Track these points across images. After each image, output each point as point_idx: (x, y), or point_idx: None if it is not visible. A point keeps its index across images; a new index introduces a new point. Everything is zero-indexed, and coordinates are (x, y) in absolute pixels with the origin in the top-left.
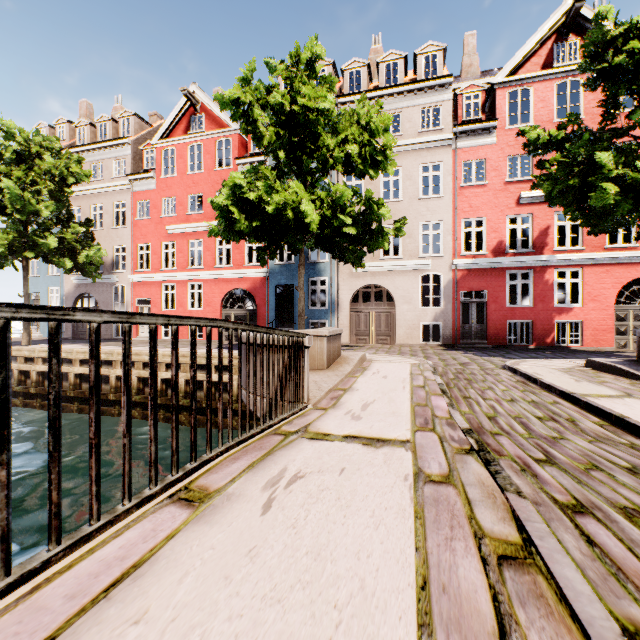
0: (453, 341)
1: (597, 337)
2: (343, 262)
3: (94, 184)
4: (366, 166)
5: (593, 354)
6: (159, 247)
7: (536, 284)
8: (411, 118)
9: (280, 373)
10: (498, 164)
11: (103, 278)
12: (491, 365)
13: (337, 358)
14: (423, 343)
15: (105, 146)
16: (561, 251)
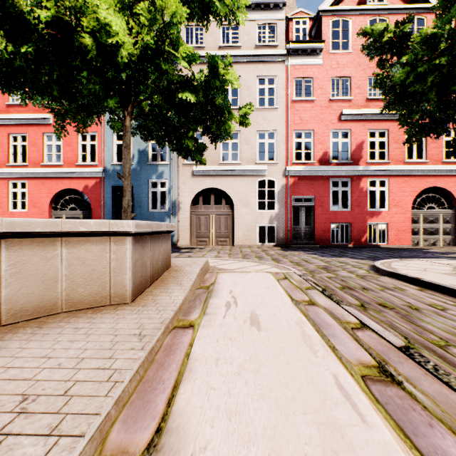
0: (286, 241)
1: (399, 236)
2: (182, 156)
3: None
4: None
5: (411, 251)
6: None
7: (354, 191)
8: (249, 31)
9: None
10: (324, 83)
11: None
12: (359, 269)
13: (163, 272)
14: (260, 244)
15: None
16: (373, 163)
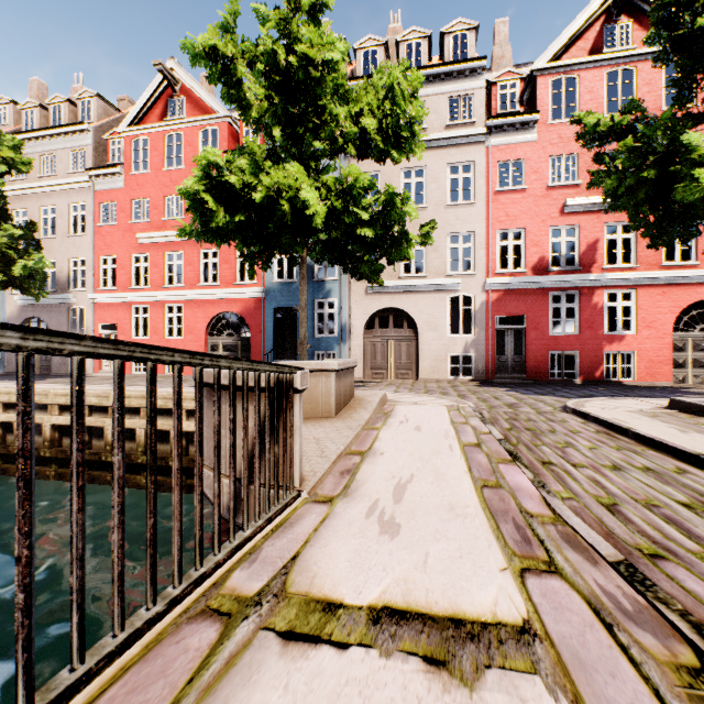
0: (487, 375)
1: (652, 370)
2: (356, 278)
3: (44, 180)
4: (388, 145)
5: (655, 390)
6: (128, 260)
7: (583, 308)
8: (437, 108)
9: (252, 435)
10: (539, 165)
11: (56, 298)
12: (547, 407)
13: (349, 400)
14: (451, 378)
15: (58, 133)
16: (612, 269)
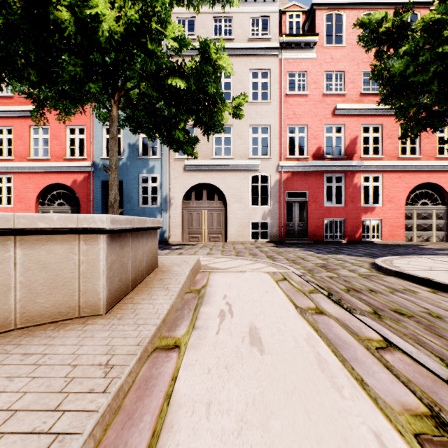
0: (279, 238)
1: (393, 232)
2: (173, 149)
3: None
4: None
5: (406, 248)
6: None
7: (347, 186)
8: (242, 24)
9: None
10: (317, 77)
11: None
12: (360, 268)
13: (148, 273)
14: (253, 240)
15: None
16: (366, 158)
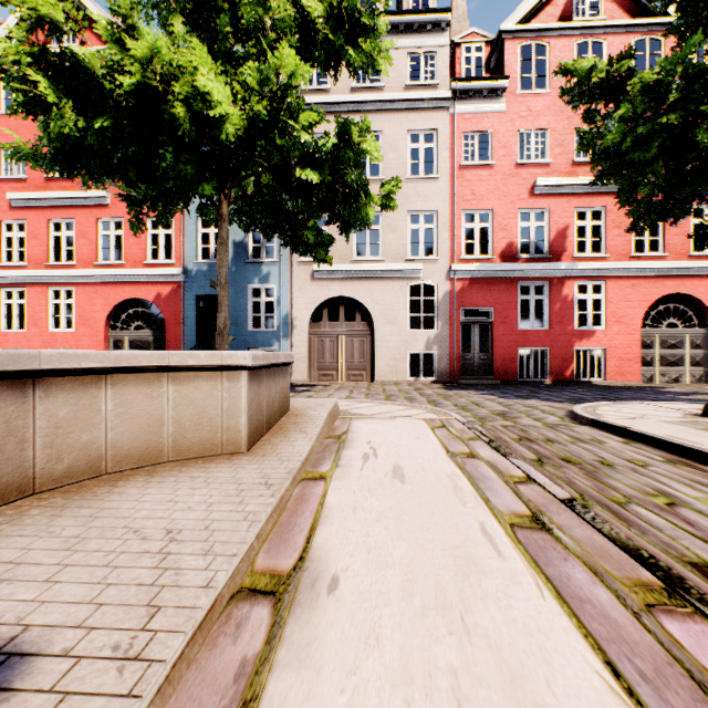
0: (451, 376)
1: (622, 368)
2: (298, 252)
3: None
4: (340, 37)
5: (637, 391)
6: None
7: (553, 300)
8: (396, 65)
9: None
10: (508, 140)
11: None
12: (550, 416)
13: (280, 416)
14: (412, 379)
15: None
16: (582, 258)
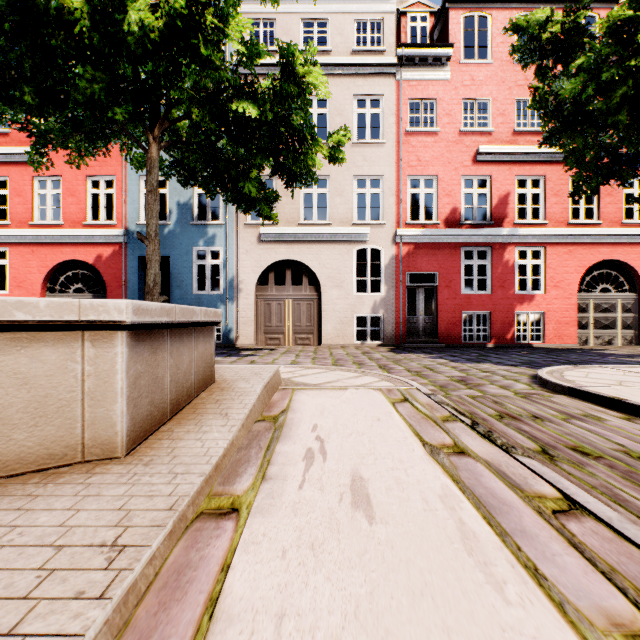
0: (397, 339)
1: (560, 331)
2: (241, 209)
3: None
4: None
5: (580, 353)
6: None
7: (495, 265)
8: (343, 29)
9: None
10: (452, 107)
11: None
12: (516, 383)
13: (199, 392)
14: (358, 343)
15: None
16: (522, 225)
